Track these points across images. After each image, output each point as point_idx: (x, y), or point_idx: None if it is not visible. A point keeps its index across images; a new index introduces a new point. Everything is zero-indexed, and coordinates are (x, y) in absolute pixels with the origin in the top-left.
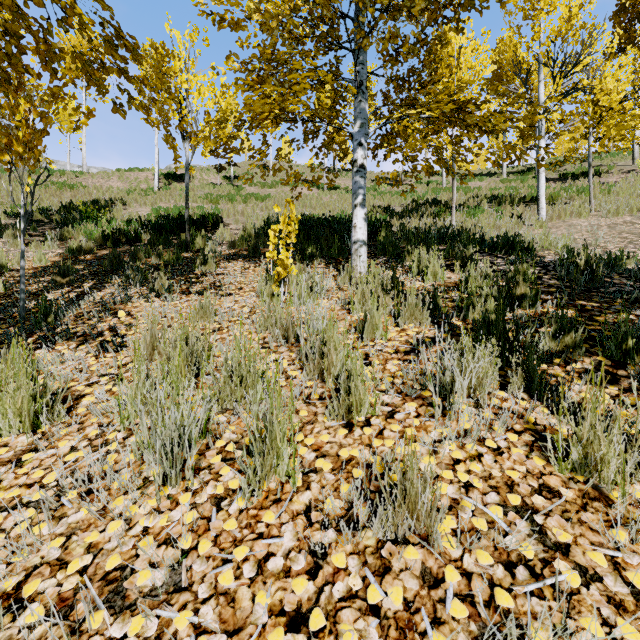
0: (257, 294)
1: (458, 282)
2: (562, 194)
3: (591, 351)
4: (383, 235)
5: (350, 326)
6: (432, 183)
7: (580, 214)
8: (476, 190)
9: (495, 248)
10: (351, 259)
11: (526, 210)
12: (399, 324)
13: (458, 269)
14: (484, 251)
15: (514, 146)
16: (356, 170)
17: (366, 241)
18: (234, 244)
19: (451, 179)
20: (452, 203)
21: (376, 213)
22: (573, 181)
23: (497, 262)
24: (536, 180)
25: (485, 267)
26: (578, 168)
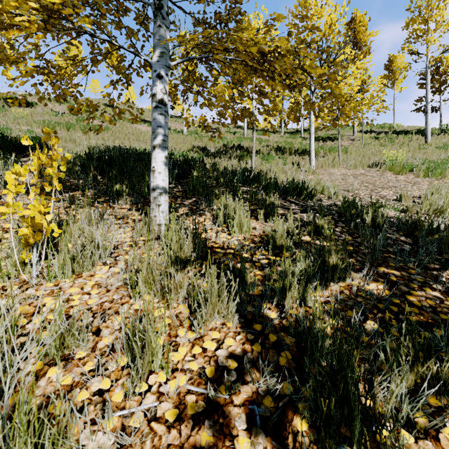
0: (7, 257)
1: (263, 235)
2: (320, 150)
3: (444, 380)
4: (196, 174)
5: (121, 331)
6: (237, 133)
7: (334, 165)
8: (266, 141)
9: (287, 191)
10: (150, 208)
11: (300, 159)
12: (193, 329)
13: (262, 218)
14: (279, 194)
15: (313, 103)
16: (155, 105)
17: (167, 188)
18: (41, 173)
19: (250, 132)
20: (252, 150)
21: (195, 152)
22: (323, 142)
23: (293, 208)
24: (302, 139)
25: (289, 222)
26: (325, 134)
